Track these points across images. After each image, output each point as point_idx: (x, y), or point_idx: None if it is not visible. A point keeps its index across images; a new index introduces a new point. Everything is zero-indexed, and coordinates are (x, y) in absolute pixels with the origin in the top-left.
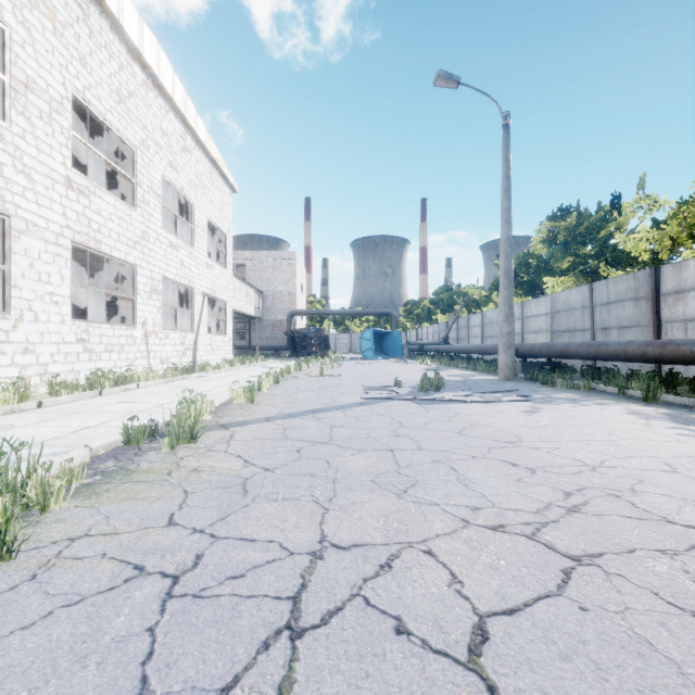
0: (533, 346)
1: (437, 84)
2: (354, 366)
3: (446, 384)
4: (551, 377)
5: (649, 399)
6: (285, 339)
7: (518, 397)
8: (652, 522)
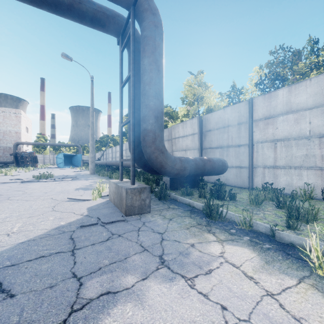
0: (109, 162)
1: (62, 57)
2: (41, 171)
3: (57, 176)
4: (99, 172)
5: (111, 177)
6: (13, 157)
7: (70, 179)
8: (2, 200)
